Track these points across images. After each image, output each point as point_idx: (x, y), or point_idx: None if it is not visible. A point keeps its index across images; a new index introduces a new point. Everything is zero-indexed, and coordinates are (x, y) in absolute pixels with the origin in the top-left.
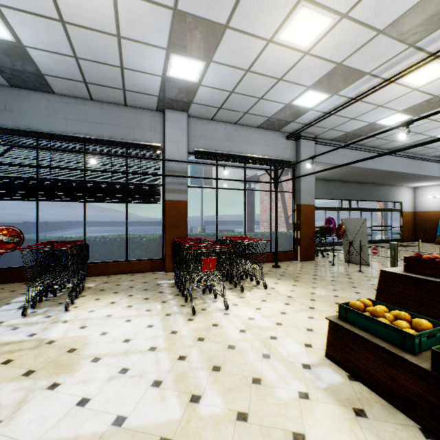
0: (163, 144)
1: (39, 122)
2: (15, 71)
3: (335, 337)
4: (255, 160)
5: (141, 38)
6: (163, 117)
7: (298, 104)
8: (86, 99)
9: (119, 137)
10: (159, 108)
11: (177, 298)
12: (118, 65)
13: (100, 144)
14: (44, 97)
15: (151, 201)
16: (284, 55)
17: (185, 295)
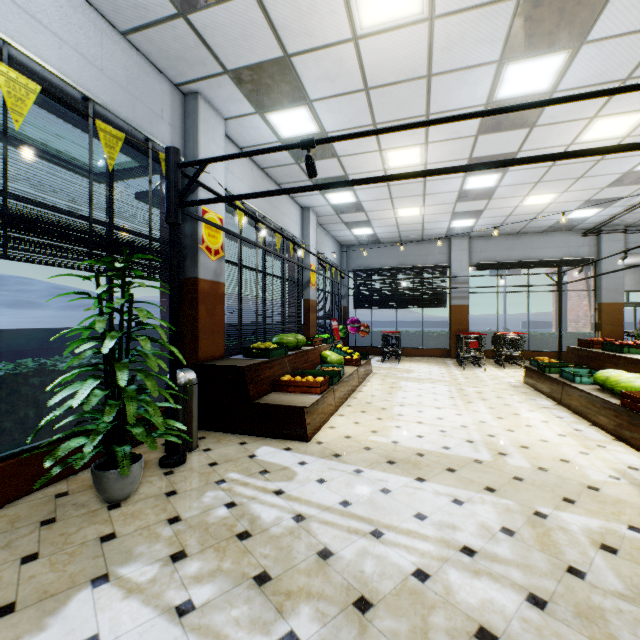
0: (449, 262)
1: (373, 262)
2: (366, 240)
3: (525, 372)
4: (538, 264)
5: (435, 221)
6: (449, 242)
7: (573, 217)
8: (398, 242)
9: (417, 263)
10: (446, 238)
11: (456, 366)
12: (420, 229)
13: (406, 270)
14: (375, 247)
15: (440, 306)
16: (532, 207)
17: (461, 364)
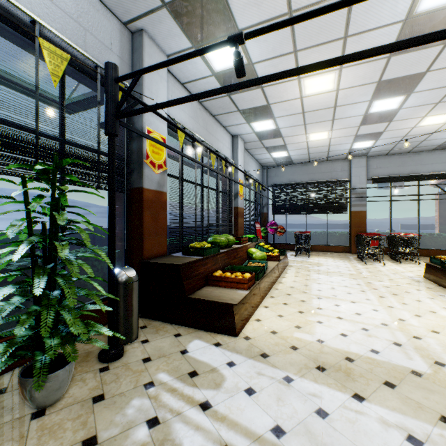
0: (349, 177)
1: (287, 179)
2: (282, 162)
3: (426, 269)
4: (428, 177)
5: (339, 143)
6: (349, 161)
7: None
8: (307, 163)
9: (323, 179)
10: (346, 158)
11: (357, 261)
12: (326, 151)
13: (314, 184)
14: (289, 167)
15: (342, 212)
16: (428, 127)
17: (362, 259)
